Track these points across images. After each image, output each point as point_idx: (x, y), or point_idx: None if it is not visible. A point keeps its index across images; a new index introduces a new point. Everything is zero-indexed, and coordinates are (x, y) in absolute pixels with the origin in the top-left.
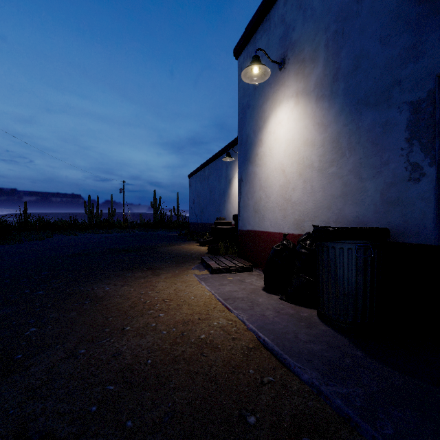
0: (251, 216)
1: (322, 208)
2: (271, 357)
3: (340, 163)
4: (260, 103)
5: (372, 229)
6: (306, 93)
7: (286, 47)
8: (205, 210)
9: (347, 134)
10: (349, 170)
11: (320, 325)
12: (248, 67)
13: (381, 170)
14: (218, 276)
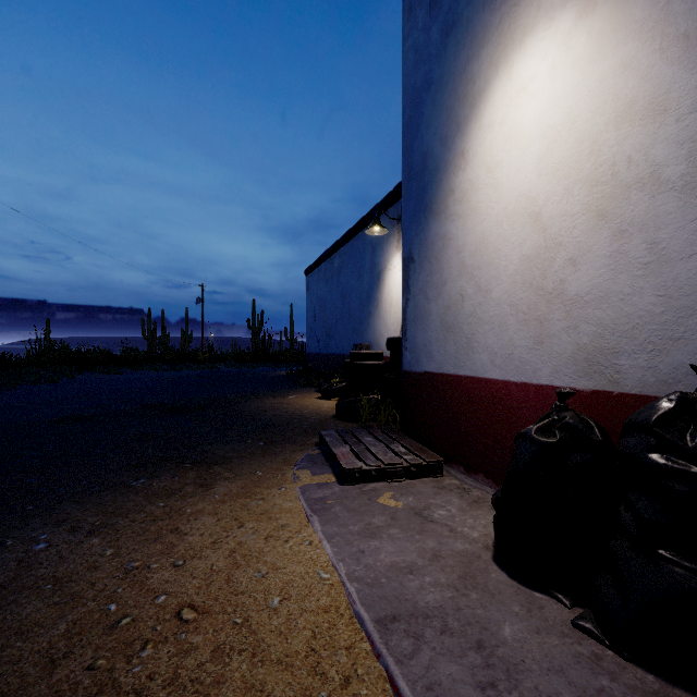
0: (436, 339)
1: None
2: None
3: None
4: (462, 63)
5: None
6: None
7: None
8: (333, 331)
9: None
10: None
11: None
12: None
13: None
14: (357, 491)
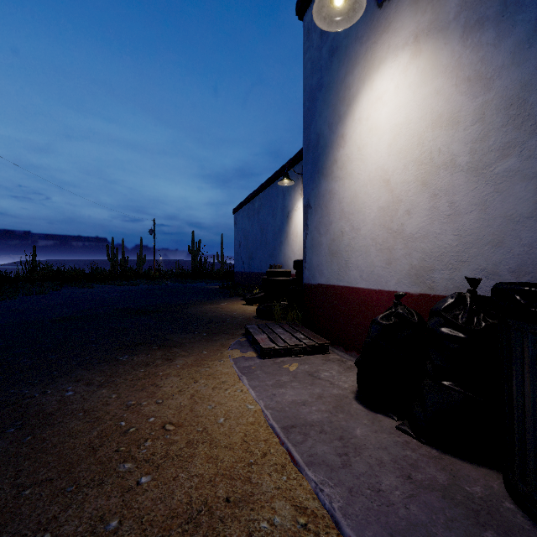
0: (326, 261)
1: (479, 244)
2: None
3: (530, 147)
4: (342, 75)
5: None
6: (439, 29)
7: None
8: (254, 255)
9: None
10: None
11: None
12: None
13: None
14: (271, 362)
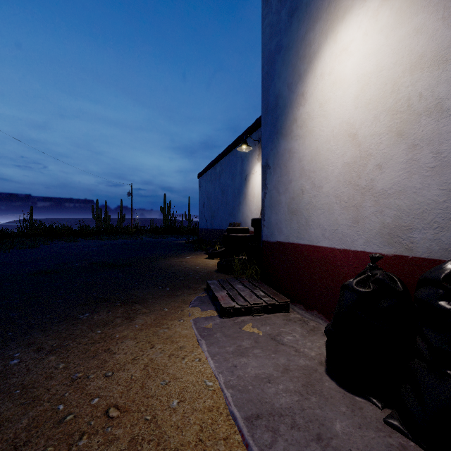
0: (285, 219)
1: None
2: None
3: None
4: (302, 34)
5: None
6: None
7: None
8: (216, 214)
9: None
10: None
11: None
12: None
13: None
14: (232, 322)
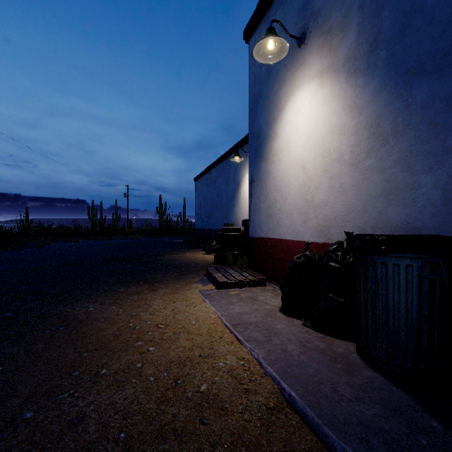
0: (264, 221)
1: (355, 211)
2: (303, 427)
3: (381, 153)
4: (275, 89)
5: (442, 238)
6: (334, 70)
7: (307, 18)
8: (212, 215)
9: (391, 115)
10: (394, 162)
11: (364, 369)
12: (262, 40)
13: (443, 158)
14: (225, 291)
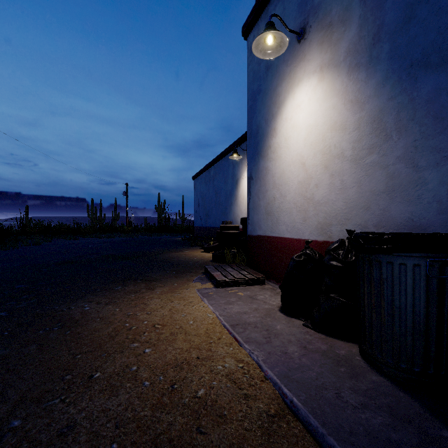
0: (263, 219)
1: (357, 208)
2: (306, 437)
3: (384, 148)
4: (274, 86)
5: None
6: (335, 65)
7: (306, 12)
8: (210, 213)
9: (394, 109)
10: (398, 157)
11: (369, 372)
12: (261, 34)
13: None
14: (224, 290)
